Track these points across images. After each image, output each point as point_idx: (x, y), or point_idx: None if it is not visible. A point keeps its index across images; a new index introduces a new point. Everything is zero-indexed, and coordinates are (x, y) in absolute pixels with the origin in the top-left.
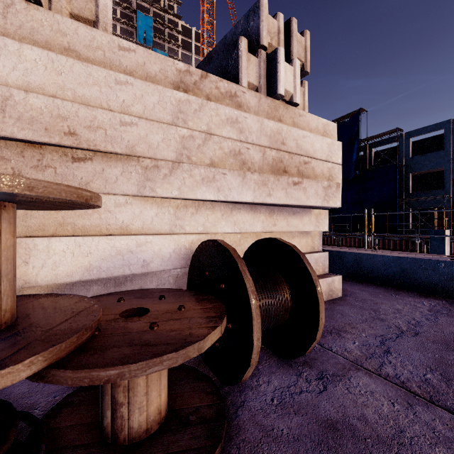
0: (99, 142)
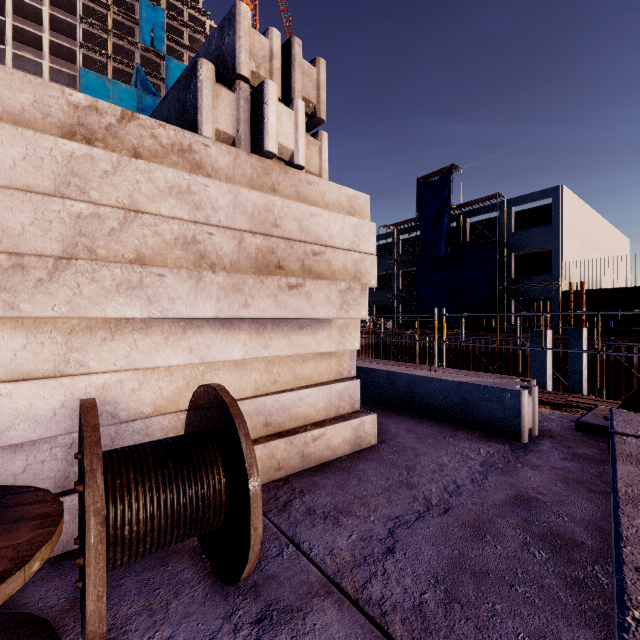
0: None
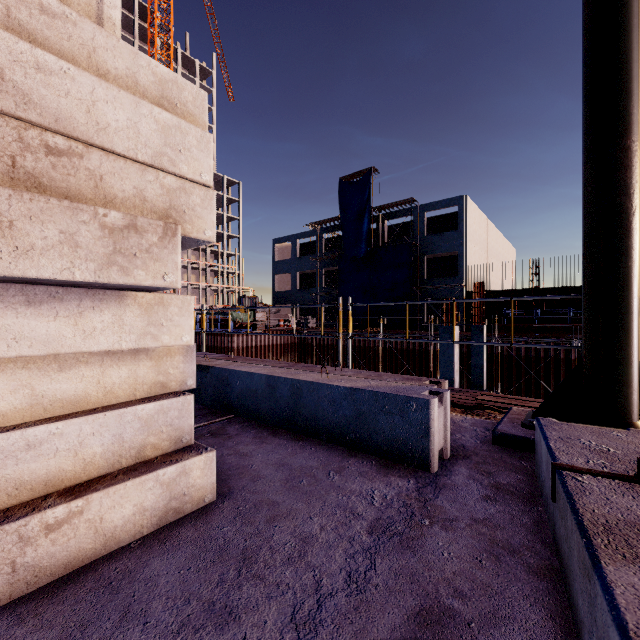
0: None
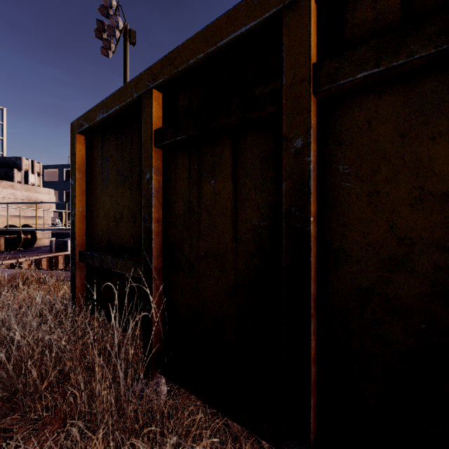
0: None
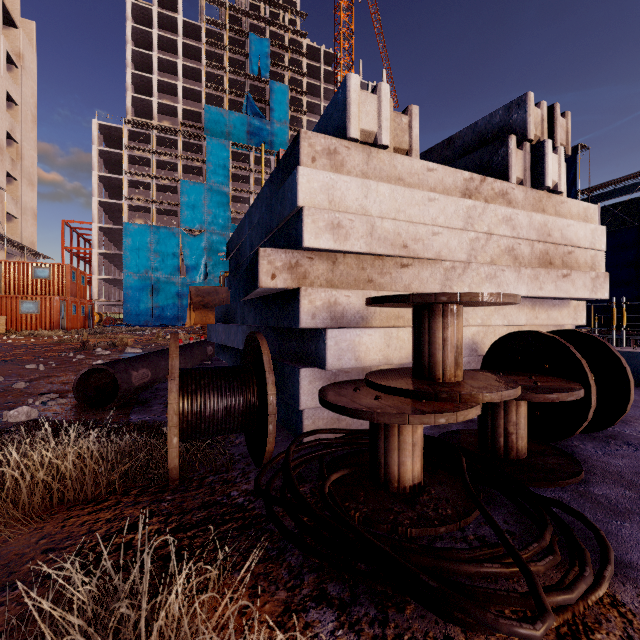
0: (420, 251)
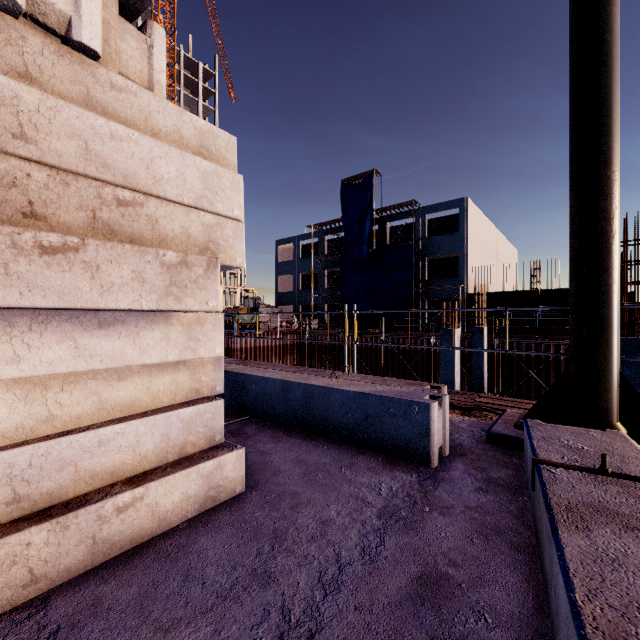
0: None
